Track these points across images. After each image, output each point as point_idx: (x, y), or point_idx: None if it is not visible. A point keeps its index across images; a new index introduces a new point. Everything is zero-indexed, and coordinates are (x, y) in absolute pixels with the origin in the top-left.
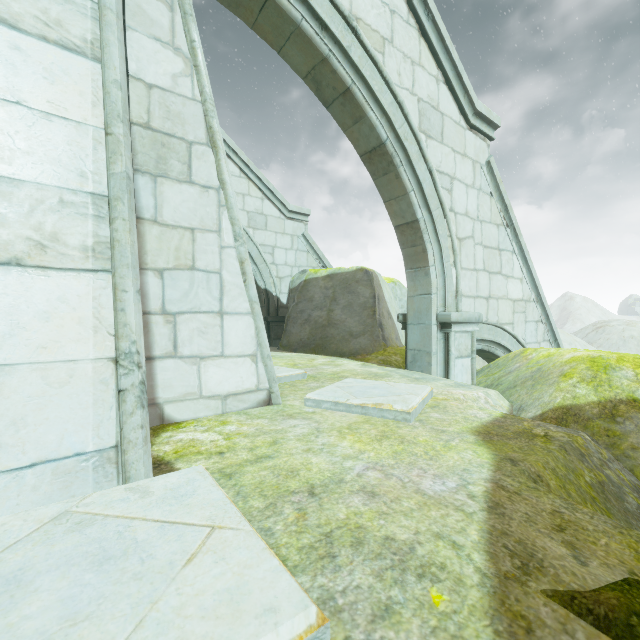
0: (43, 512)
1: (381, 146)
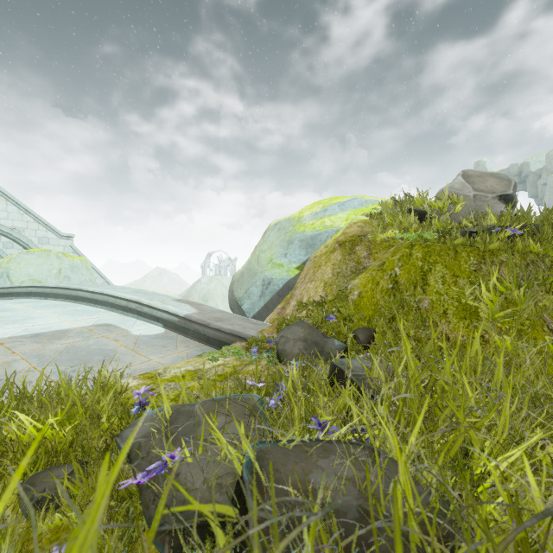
0: None
1: (26, 248)
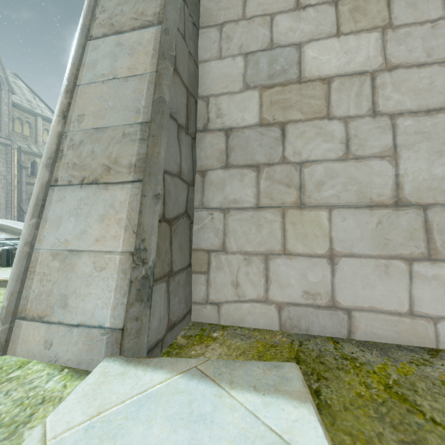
0: None
1: None
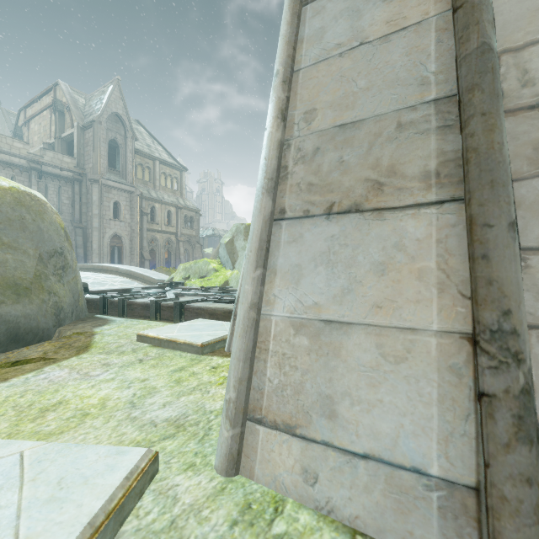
0: None
1: None
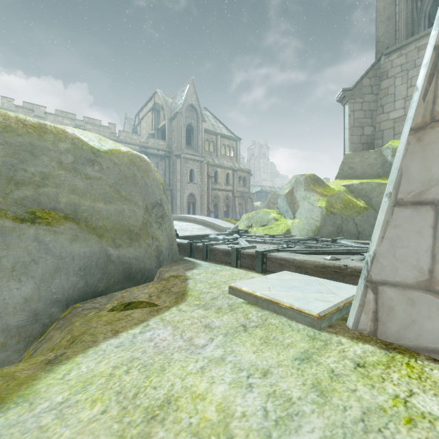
0: (344, 294)
1: None
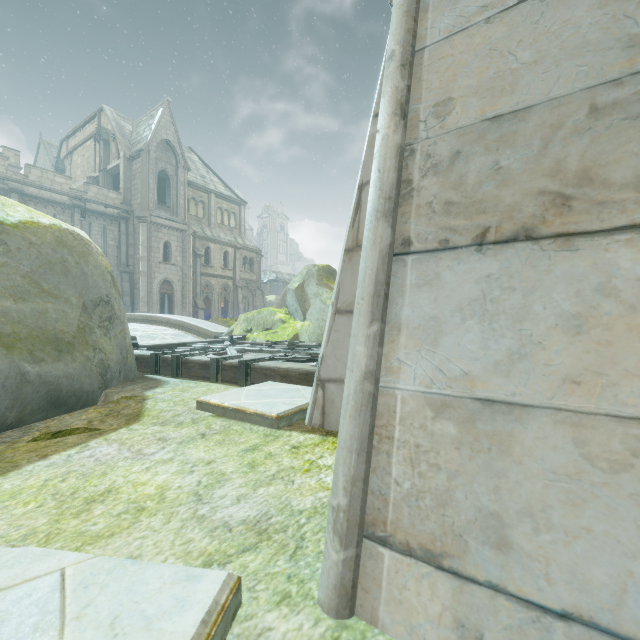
0: None
1: None
